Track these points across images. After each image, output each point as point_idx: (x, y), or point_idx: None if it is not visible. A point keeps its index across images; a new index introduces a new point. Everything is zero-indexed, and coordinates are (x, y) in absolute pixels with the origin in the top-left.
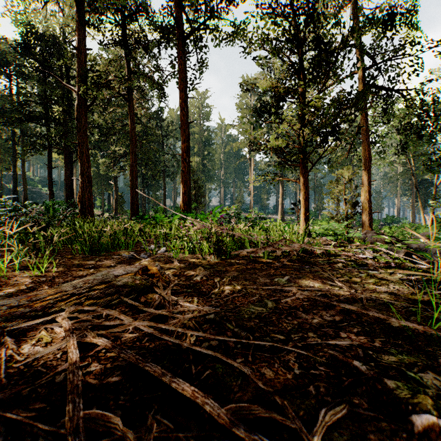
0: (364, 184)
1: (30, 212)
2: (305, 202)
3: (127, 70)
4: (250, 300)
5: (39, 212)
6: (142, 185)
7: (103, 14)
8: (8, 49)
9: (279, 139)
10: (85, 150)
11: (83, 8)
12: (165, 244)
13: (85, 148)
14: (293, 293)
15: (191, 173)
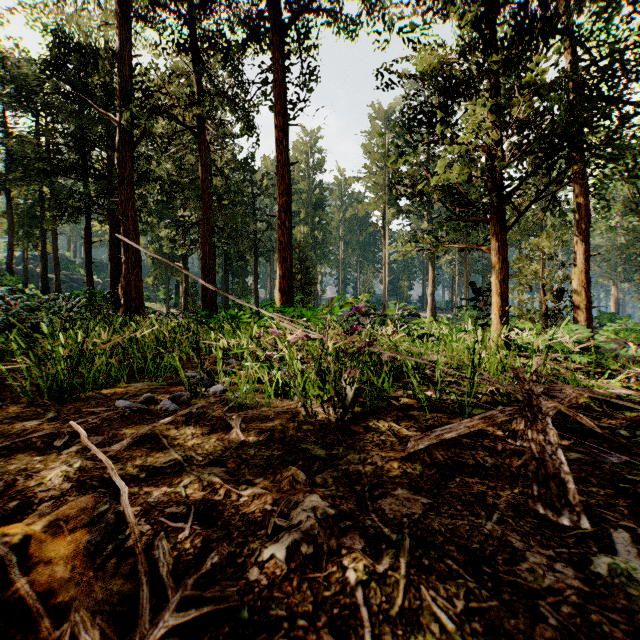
0: (578, 260)
1: (11, 306)
2: (502, 285)
3: (196, 90)
4: None
5: (26, 306)
6: (224, 267)
7: (159, 3)
8: (34, 73)
9: (456, 165)
10: (131, 212)
11: None
12: (227, 372)
13: (131, 208)
14: None
15: (295, 249)
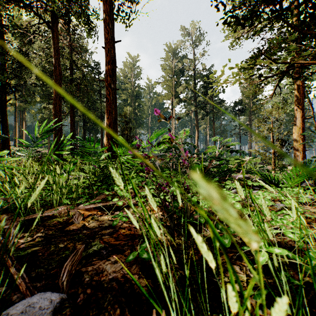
0: (297, 121)
1: None
2: None
3: None
4: None
5: None
6: (83, 128)
7: None
8: None
9: None
10: None
11: None
12: None
13: None
14: None
15: (123, 116)
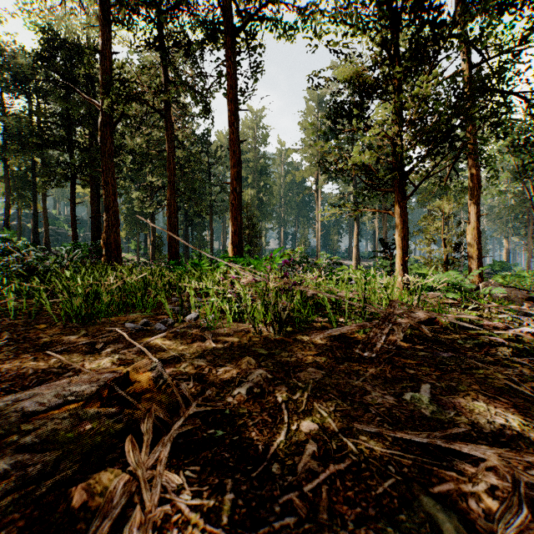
0: (471, 219)
1: (25, 257)
2: (403, 241)
3: (163, 79)
4: (378, 492)
5: (37, 257)
6: (185, 223)
7: (133, 9)
8: (27, 63)
9: (367, 151)
10: (111, 179)
11: (108, 1)
12: (198, 305)
13: (111, 177)
14: (480, 457)
15: (244, 209)
